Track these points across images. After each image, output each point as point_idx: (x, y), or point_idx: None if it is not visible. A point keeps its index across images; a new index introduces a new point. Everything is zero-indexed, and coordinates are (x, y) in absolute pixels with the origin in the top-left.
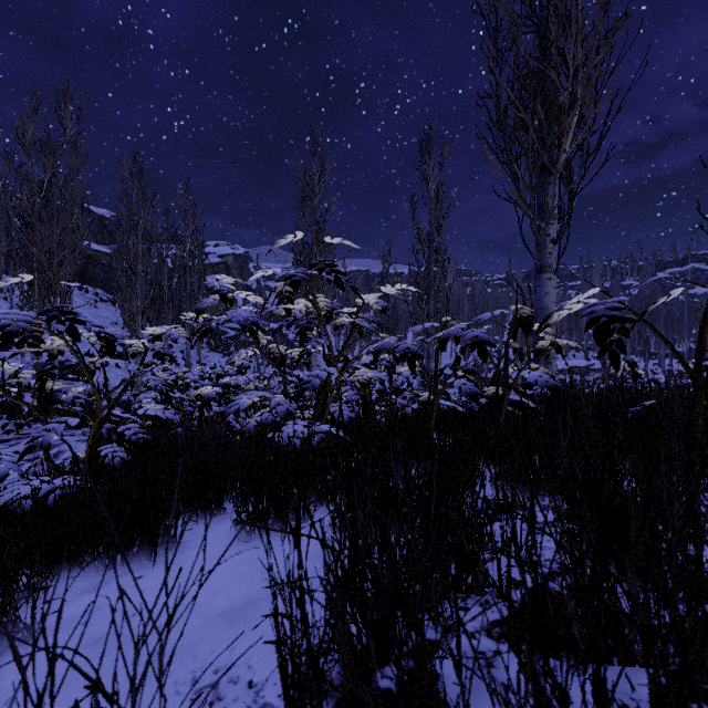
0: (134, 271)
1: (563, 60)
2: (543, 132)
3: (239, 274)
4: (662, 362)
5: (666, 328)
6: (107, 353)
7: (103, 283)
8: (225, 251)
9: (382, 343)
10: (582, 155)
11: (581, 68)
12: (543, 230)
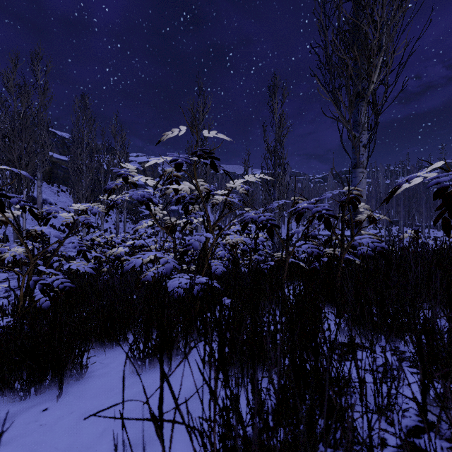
0: (80, 171)
1: (373, 17)
2: (358, 69)
3: (151, 175)
4: (423, 231)
5: (426, 209)
6: (44, 223)
7: (63, 180)
8: (142, 160)
9: (247, 214)
10: (386, 84)
11: (385, 22)
12: (358, 138)
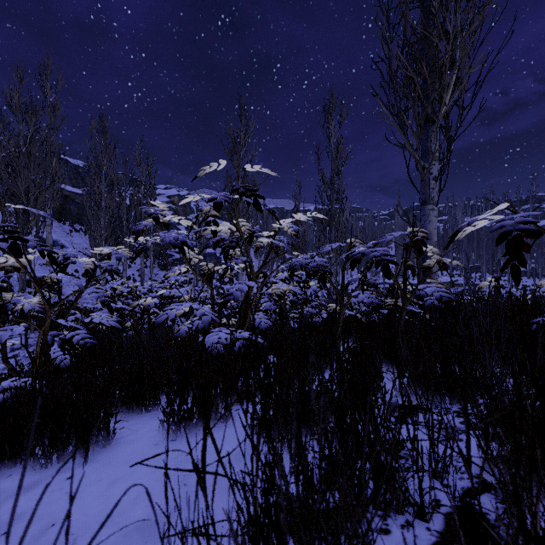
0: (99, 207)
1: (444, 28)
2: (427, 88)
3: (183, 211)
4: (510, 278)
5: None
6: (61, 269)
7: (77, 217)
8: (172, 193)
9: (296, 260)
10: (460, 106)
11: (459, 34)
12: (427, 169)
